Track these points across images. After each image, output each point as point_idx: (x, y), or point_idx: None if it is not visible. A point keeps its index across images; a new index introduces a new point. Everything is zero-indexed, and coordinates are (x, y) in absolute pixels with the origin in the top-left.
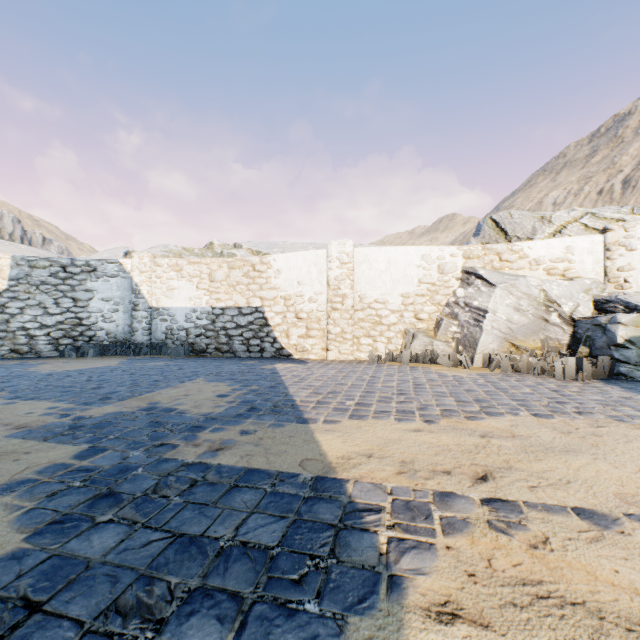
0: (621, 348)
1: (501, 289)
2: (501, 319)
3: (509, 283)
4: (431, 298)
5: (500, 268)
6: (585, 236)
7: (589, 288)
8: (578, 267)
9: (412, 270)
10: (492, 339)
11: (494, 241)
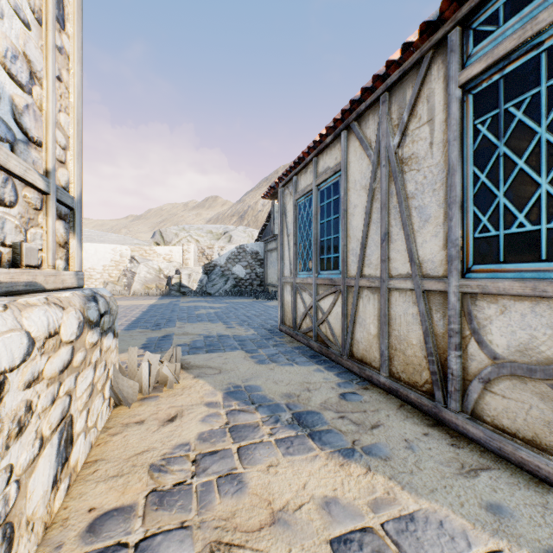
0: (174, 286)
1: (143, 265)
2: (142, 276)
3: (146, 263)
4: (117, 267)
5: (146, 256)
6: (177, 246)
7: (176, 265)
8: (175, 257)
9: (108, 255)
10: (139, 284)
11: (159, 241)
